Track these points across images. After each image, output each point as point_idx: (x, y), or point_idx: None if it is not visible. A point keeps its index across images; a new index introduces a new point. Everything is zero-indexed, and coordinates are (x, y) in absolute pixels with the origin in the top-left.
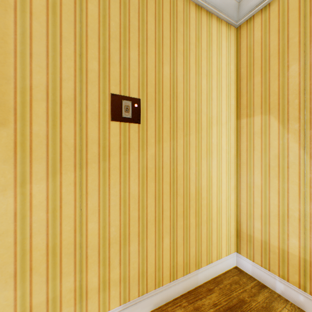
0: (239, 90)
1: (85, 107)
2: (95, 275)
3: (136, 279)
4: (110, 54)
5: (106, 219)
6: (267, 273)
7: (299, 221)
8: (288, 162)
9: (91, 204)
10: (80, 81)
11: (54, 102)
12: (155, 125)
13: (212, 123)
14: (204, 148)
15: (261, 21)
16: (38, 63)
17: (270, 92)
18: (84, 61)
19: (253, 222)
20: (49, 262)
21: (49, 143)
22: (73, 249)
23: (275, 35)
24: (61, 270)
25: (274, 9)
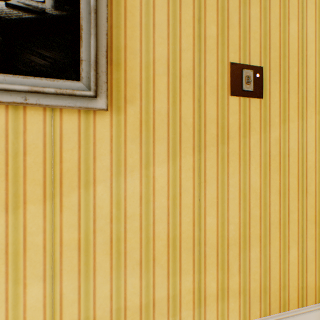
0: None
1: (202, 80)
2: (213, 279)
3: (257, 294)
4: (229, 15)
5: (224, 214)
6: None
7: None
8: None
9: (209, 194)
10: (198, 50)
11: (174, 76)
12: (279, 99)
13: None
14: None
15: None
16: (159, 34)
17: None
18: (201, 26)
19: None
20: (169, 254)
21: (169, 122)
22: (191, 244)
23: None
24: (180, 266)
25: None
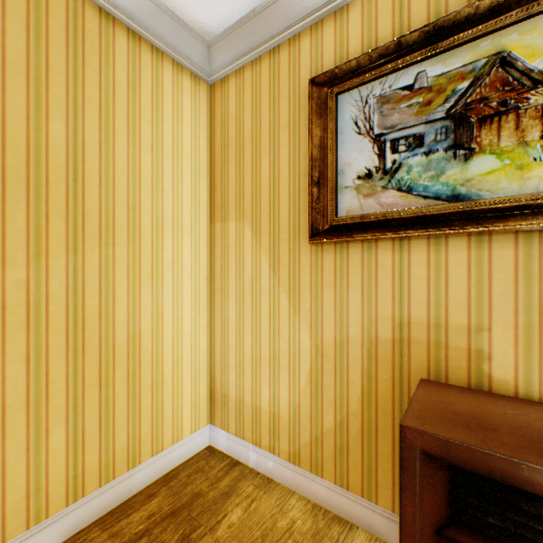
0: (214, 180)
1: None
2: None
3: None
4: None
5: None
6: (242, 444)
7: (270, 365)
8: (261, 287)
9: None
10: None
11: None
12: (28, 226)
13: (164, 227)
14: (147, 267)
15: (236, 87)
16: None
17: (245, 191)
18: None
19: (228, 375)
20: None
21: None
22: None
23: (249, 113)
24: None
25: (248, 77)
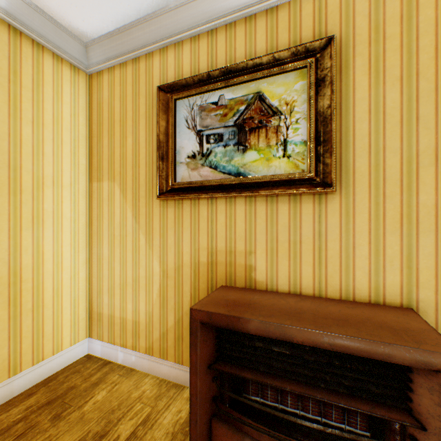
0: (92, 148)
1: None
2: None
3: None
4: None
5: None
6: (113, 348)
7: (133, 287)
8: (127, 231)
9: None
10: None
11: None
12: None
13: (44, 184)
14: (28, 216)
15: (109, 80)
16: None
17: (115, 159)
18: None
19: (103, 298)
20: None
21: None
22: None
23: (118, 101)
24: None
25: (118, 75)
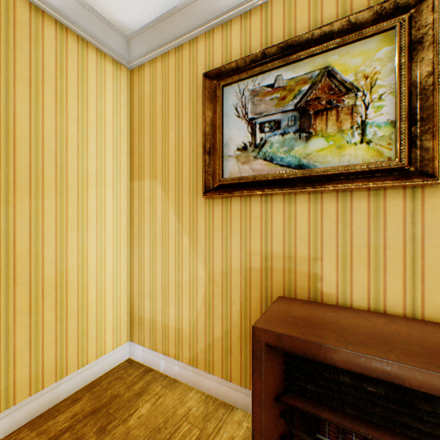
0: (133, 146)
1: None
2: None
3: None
4: None
5: None
6: (155, 354)
7: (176, 291)
8: (169, 231)
9: None
10: None
11: None
12: None
13: (89, 183)
14: (74, 216)
15: (150, 73)
16: None
17: (157, 156)
18: None
19: (144, 301)
20: None
21: None
22: None
23: (160, 95)
24: None
25: (159, 66)
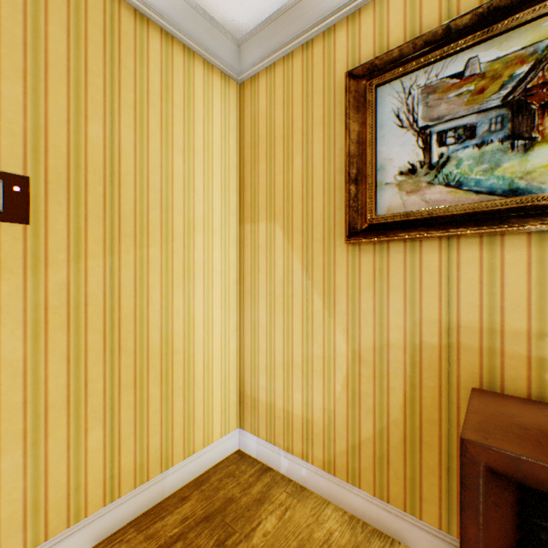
0: (243, 180)
1: None
2: None
3: (19, 521)
4: None
5: None
6: (273, 449)
7: (303, 369)
8: (293, 289)
9: None
10: None
11: None
12: (68, 227)
13: (195, 228)
14: (179, 269)
15: (266, 84)
16: None
17: (276, 191)
18: None
19: (258, 378)
20: None
21: None
22: None
23: (280, 110)
24: None
25: (279, 73)
